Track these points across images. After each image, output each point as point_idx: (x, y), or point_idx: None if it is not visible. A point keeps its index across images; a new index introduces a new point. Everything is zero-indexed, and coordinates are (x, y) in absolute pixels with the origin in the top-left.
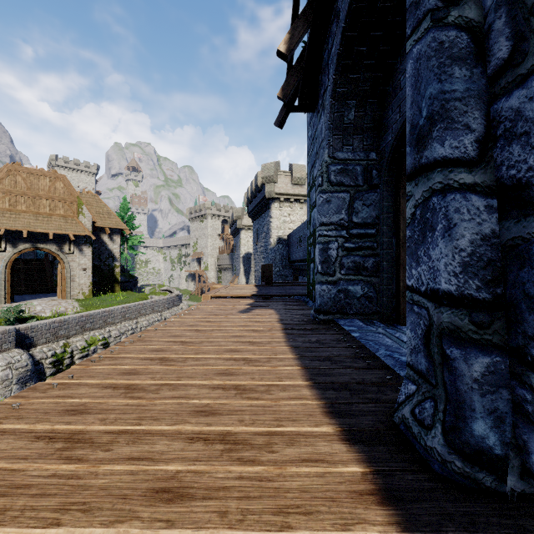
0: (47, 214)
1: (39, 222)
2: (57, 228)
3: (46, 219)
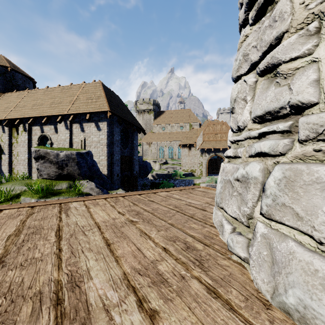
0: (219, 140)
1: (217, 144)
2: (223, 145)
3: (219, 142)
